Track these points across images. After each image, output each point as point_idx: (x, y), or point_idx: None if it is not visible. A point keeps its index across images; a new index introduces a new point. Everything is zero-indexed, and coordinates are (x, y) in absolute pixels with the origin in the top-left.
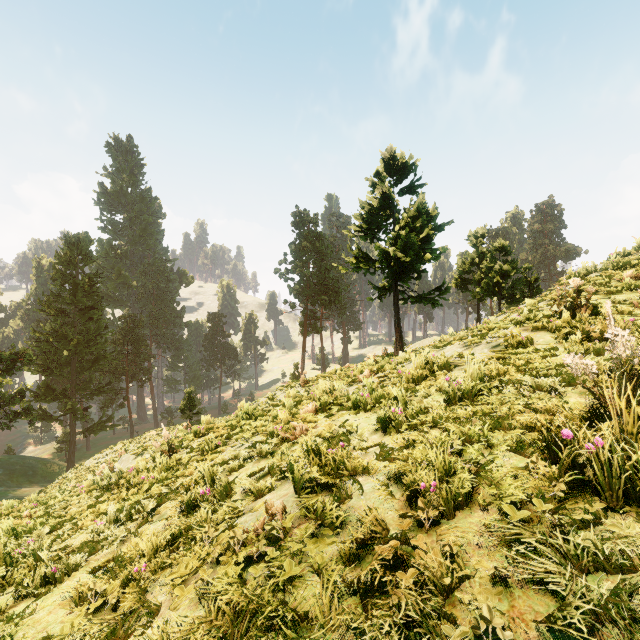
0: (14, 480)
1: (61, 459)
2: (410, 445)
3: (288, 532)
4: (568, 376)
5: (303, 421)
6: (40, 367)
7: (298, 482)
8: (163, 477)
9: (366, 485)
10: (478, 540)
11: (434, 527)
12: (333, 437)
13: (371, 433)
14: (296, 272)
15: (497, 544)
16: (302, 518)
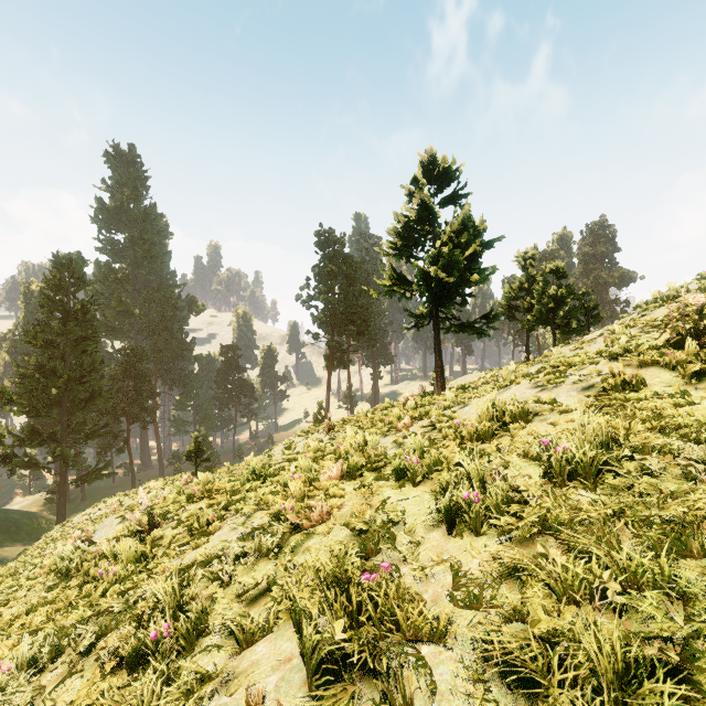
0: None
1: (52, 511)
2: (509, 573)
3: None
4: None
5: (324, 494)
6: (24, 407)
7: (308, 654)
8: (128, 571)
9: (438, 669)
10: None
11: None
12: (368, 528)
13: (428, 527)
14: (320, 299)
15: None
16: None
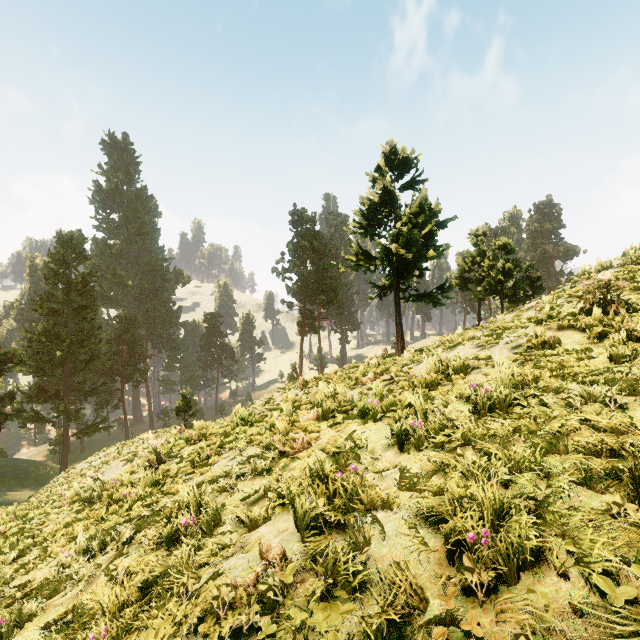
0: (5, 483)
1: (55, 461)
2: (438, 469)
3: (289, 589)
4: (626, 383)
5: (304, 431)
6: (32, 368)
7: (301, 519)
8: (147, 493)
9: (388, 524)
10: (570, 634)
11: (491, 597)
12: (339, 452)
13: (384, 449)
14: (294, 271)
15: (592, 635)
16: (306, 569)
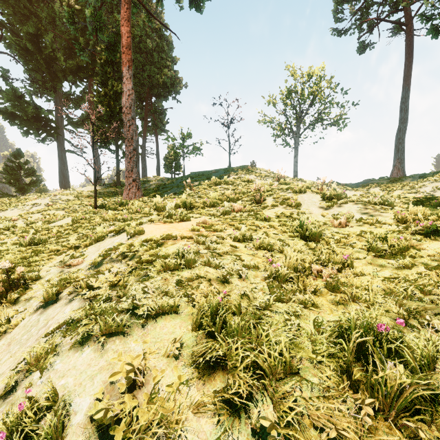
0: None
1: None
2: None
3: None
4: None
5: None
6: None
7: None
8: None
9: None
10: None
11: None
12: None
13: None
14: None
15: None
16: None
